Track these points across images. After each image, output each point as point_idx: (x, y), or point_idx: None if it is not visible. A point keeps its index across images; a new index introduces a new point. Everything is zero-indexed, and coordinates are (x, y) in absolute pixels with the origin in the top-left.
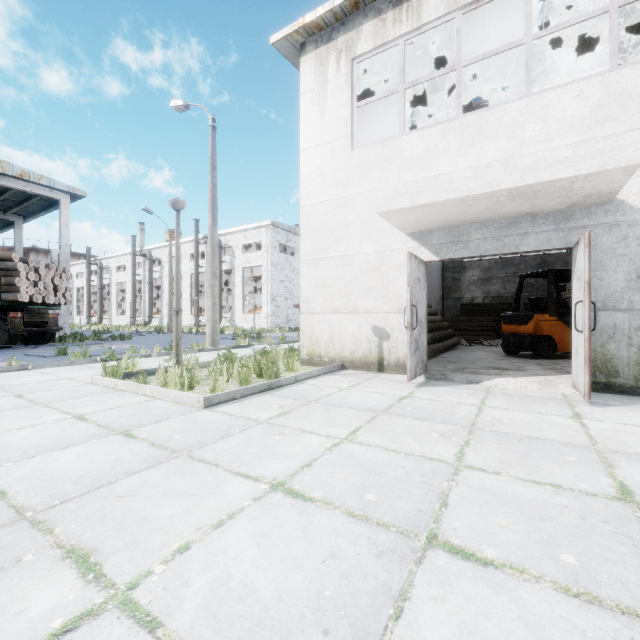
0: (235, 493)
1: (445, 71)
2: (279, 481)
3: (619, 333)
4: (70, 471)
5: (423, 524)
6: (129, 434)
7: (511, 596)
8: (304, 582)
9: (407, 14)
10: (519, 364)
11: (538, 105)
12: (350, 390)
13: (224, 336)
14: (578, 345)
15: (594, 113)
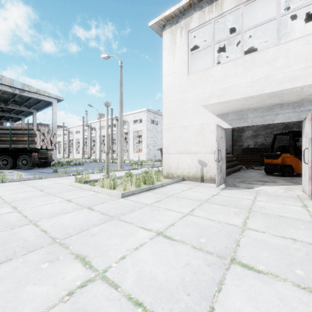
0: (141, 236)
1: (235, 34)
2: (160, 231)
3: None
4: (70, 223)
5: (228, 253)
6: (91, 208)
7: (271, 286)
8: (176, 274)
9: (215, 8)
10: (273, 179)
11: (284, 49)
12: (188, 191)
13: (125, 164)
14: (305, 170)
15: None
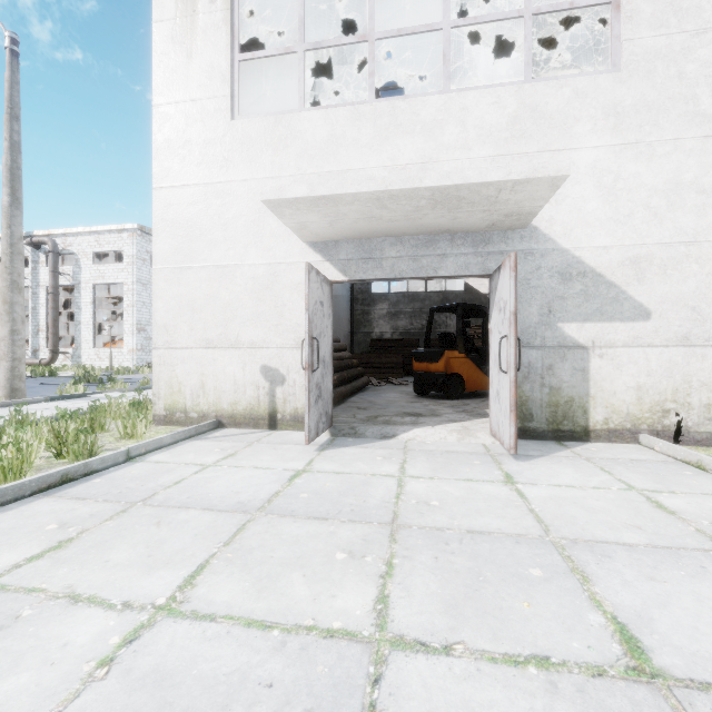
0: None
1: (355, 39)
2: None
3: (533, 372)
4: None
5: None
6: None
7: None
8: None
9: None
10: (432, 407)
11: (457, 105)
12: (218, 467)
13: (54, 380)
14: (500, 388)
15: (511, 126)
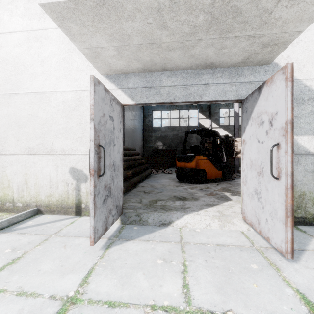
0: None
1: None
2: None
3: None
4: None
5: None
6: None
7: None
8: None
9: None
10: (190, 190)
11: None
12: None
13: None
14: (262, 189)
15: None
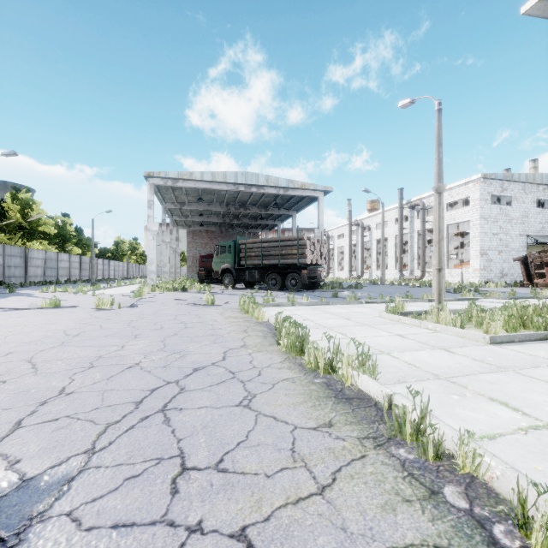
0: None
1: None
2: None
3: None
4: (436, 363)
5: None
6: (448, 351)
7: None
8: None
9: None
10: None
11: None
12: None
13: None
14: None
15: None
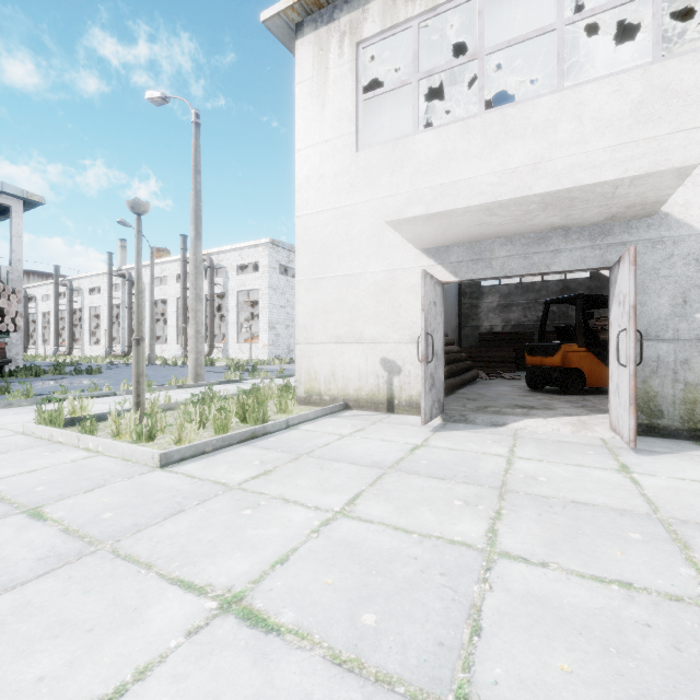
0: (161, 621)
1: (465, 59)
2: (235, 593)
3: (663, 367)
4: None
5: (447, 674)
6: (38, 513)
7: None
8: None
9: None
10: (546, 401)
11: (572, 101)
12: (353, 437)
13: (214, 369)
14: (620, 381)
15: (635, 111)
